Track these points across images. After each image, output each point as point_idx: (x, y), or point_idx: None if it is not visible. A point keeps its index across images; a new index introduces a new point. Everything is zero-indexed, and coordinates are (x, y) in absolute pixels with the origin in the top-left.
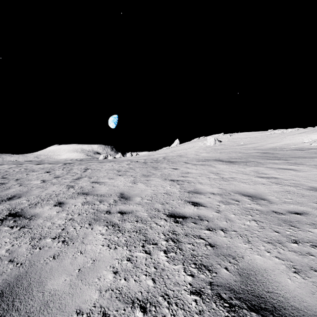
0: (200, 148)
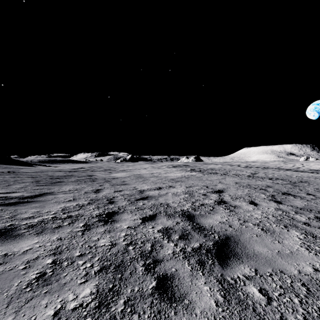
0: None
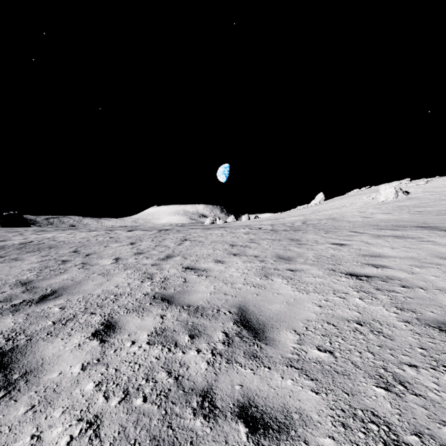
0: (367, 205)
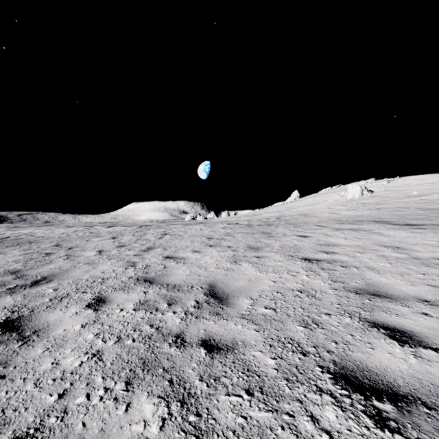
0: (336, 203)
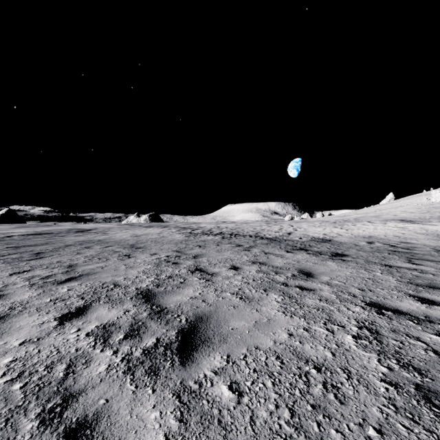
0: (417, 206)
